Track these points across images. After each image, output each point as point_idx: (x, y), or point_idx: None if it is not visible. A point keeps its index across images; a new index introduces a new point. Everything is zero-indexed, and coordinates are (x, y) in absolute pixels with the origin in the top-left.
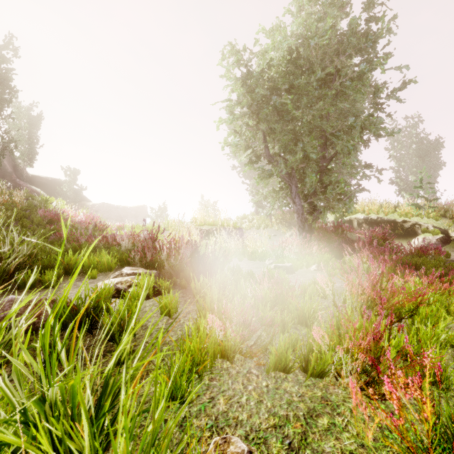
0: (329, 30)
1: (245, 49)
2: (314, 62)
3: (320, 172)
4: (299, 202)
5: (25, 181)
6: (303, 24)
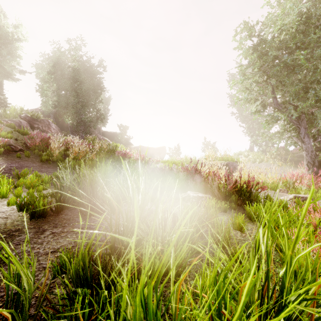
0: None
1: (257, 23)
2: None
3: None
4: (308, 141)
5: (101, 135)
6: None
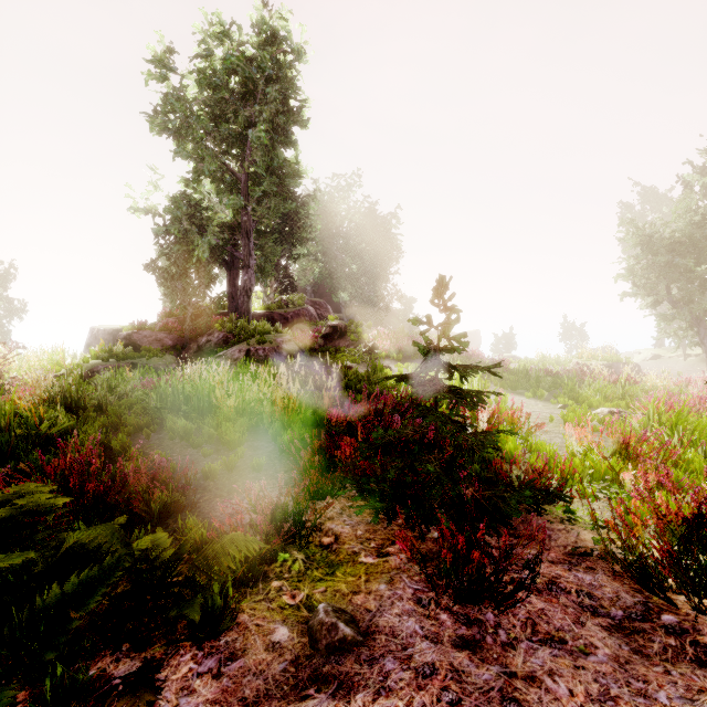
0: None
1: (645, 224)
2: None
3: None
4: None
5: None
6: (706, 205)
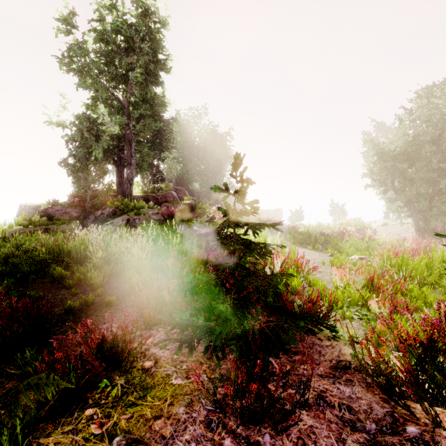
0: (430, 134)
1: (379, 142)
2: (425, 140)
3: (432, 198)
4: (415, 215)
5: None
6: (414, 131)
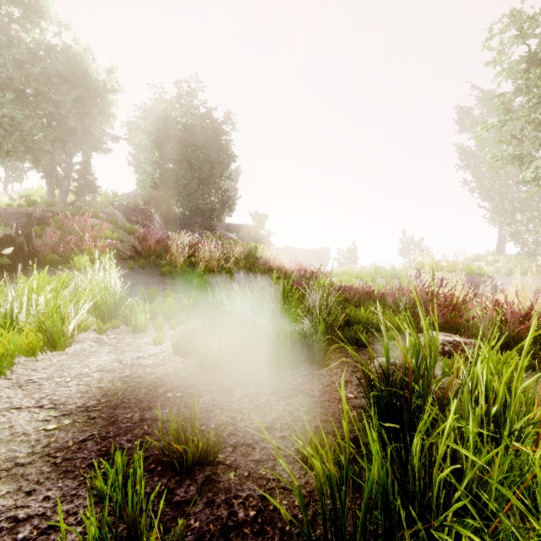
0: None
1: None
2: None
3: None
4: None
5: (224, 230)
6: None
